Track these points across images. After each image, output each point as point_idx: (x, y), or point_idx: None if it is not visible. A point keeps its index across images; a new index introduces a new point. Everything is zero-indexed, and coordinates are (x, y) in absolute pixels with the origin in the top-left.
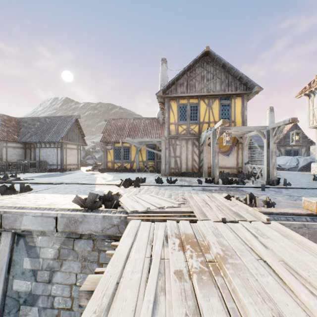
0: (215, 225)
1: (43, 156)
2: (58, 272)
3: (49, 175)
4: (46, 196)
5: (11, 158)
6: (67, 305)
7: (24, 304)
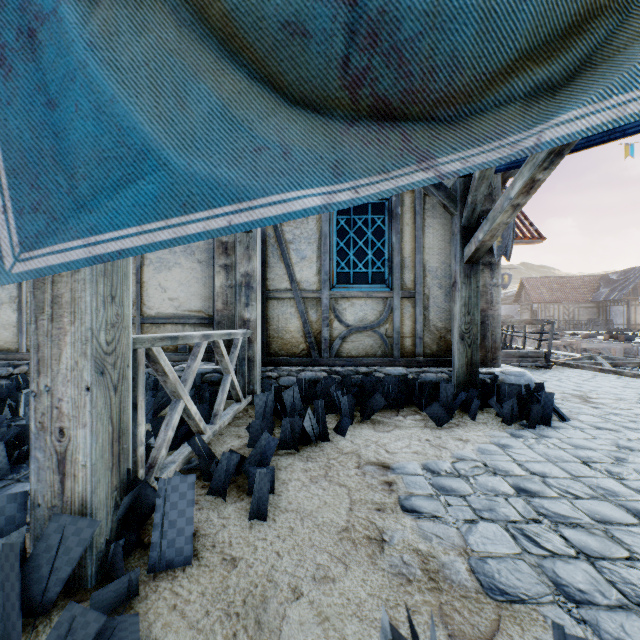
0: None
1: (611, 315)
2: None
3: None
4: None
5: (582, 317)
6: None
7: None
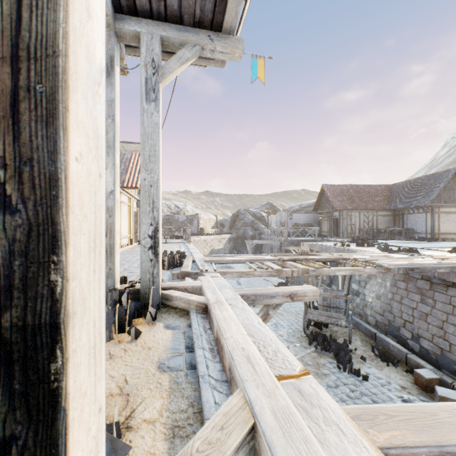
0: (416, 257)
1: (410, 223)
2: (368, 284)
3: (409, 242)
4: (376, 249)
5: (380, 226)
6: (370, 300)
7: (354, 295)
